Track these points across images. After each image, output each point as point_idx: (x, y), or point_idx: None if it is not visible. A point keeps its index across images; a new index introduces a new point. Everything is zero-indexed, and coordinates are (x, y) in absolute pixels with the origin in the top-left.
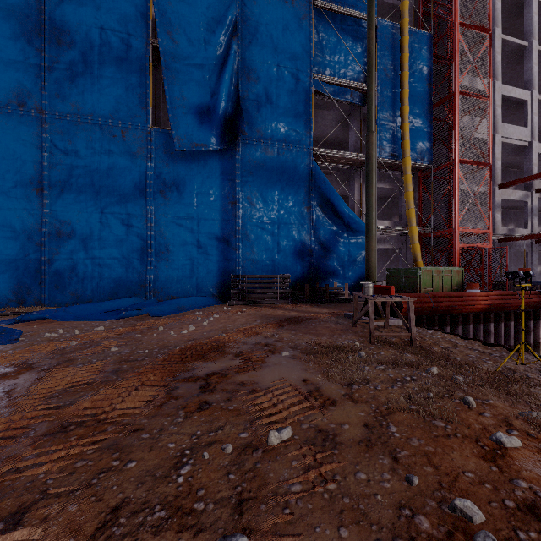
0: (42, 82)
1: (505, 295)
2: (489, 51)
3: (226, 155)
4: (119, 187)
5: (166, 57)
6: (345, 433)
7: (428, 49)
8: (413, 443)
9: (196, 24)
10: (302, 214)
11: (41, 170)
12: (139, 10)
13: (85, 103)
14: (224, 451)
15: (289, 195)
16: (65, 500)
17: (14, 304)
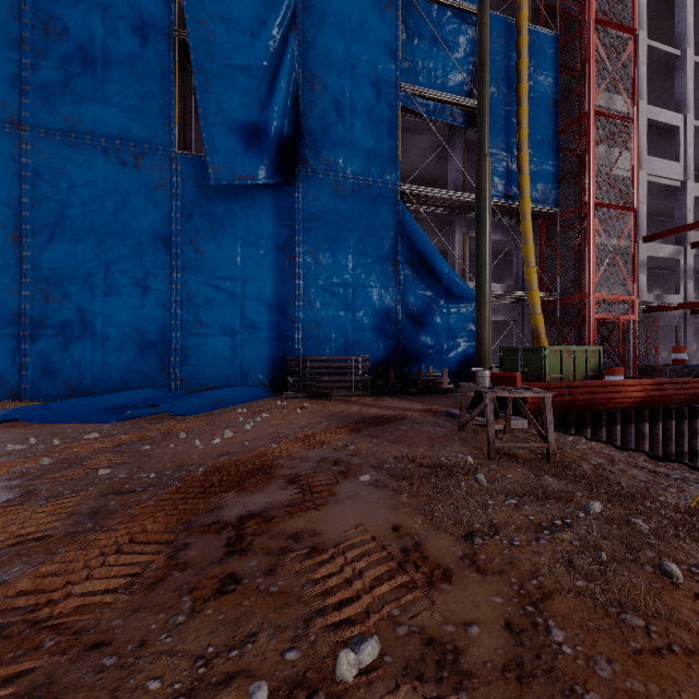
0: (21, 85)
1: (663, 384)
2: (633, 58)
3: (281, 193)
4: (132, 234)
5: (197, 54)
6: (474, 646)
7: (554, 54)
8: (602, 670)
9: (240, 10)
10: (385, 273)
11: (20, 209)
12: None
13: (83, 116)
14: None
15: (368, 248)
16: None
17: None
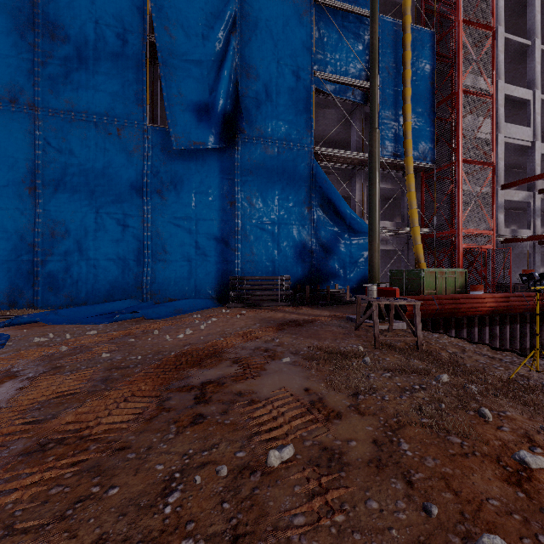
0: (35, 78)
1: (511, 297)
2: (492, 49)
3: (225, 154)
4: (115, 186)
5: (163, 52)
6: (352, 451)
7: (431, 47)
8: (428, 463)
9: (194, 19)
10: (302, 214)
11: (34, 168)
12: (135, 4)
13: (80, 100)
14: (218, 474)
15: (289, 195)
16: (33, 538)
17: (6, 307)
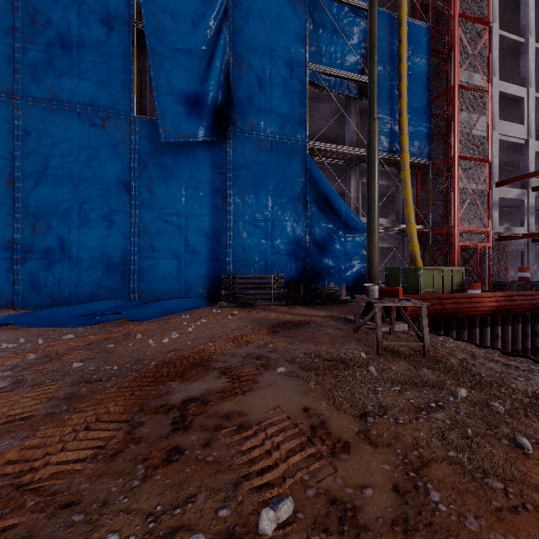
0: (14, 64)
1: (512, 296)
2: (488, 44)
3: (216, 148)
4: (100, 180)
5: (151, 40)
6: (369, 505)
7: (427, 41)
8: (470, 524)
9: (184, 6)
10: (296, 210)
11: (13, 160)
12: None
13: (62, 88)
14: None
15: (283, 191)
16: None
17: None
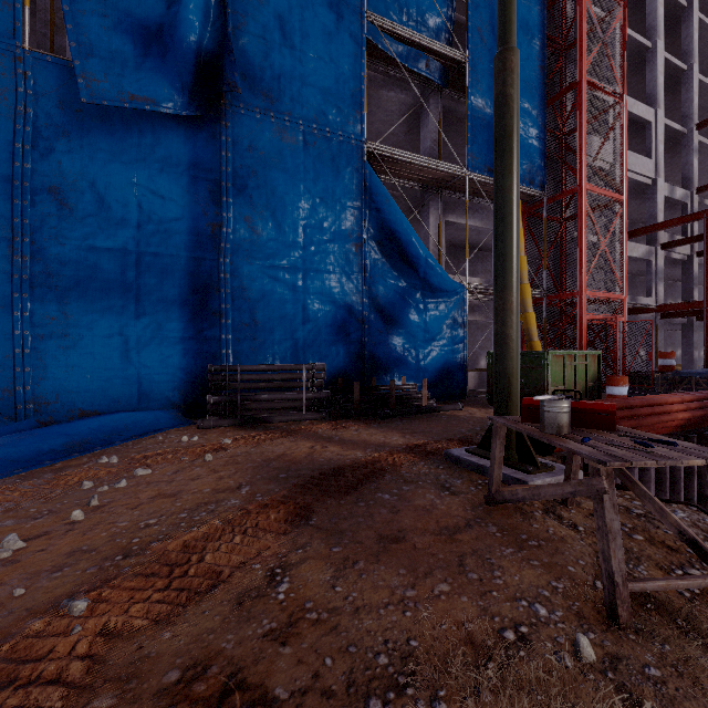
0: None
1: (704, 400)
2: (622, 27)
3: (200, 132)
4: None
5: None
6: None
7: (541, 12)
8: None
9: None
10: (347, 255)
11: None
12: None
13: None
14: None
15: (324, 220)
16: None
17: None
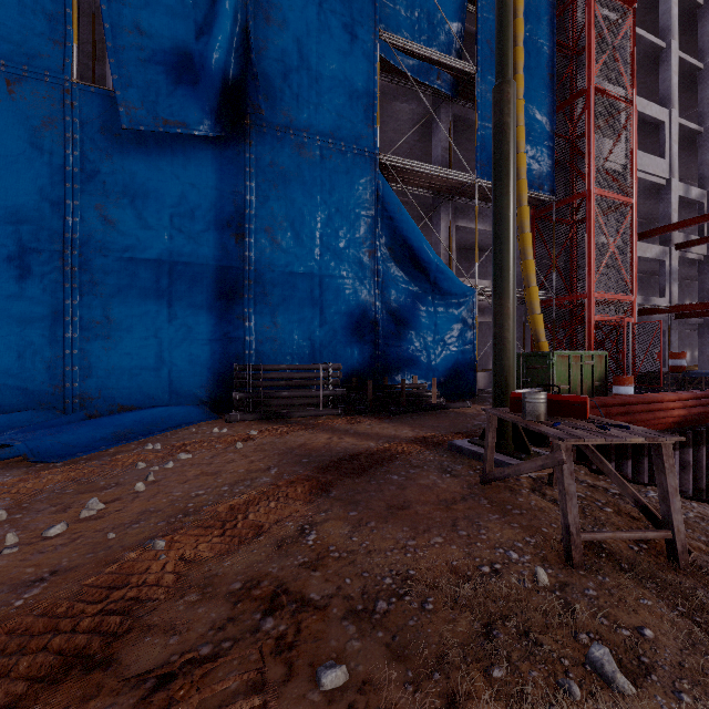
0: None
1: (702, 398)
2: (632, 33)
3: (226, 151)
4: (3, 191)
5: None
6: None
7: (549, 21)
8: None
9: None
10: (360, 261)
11: None
12: None
13: None
14: None
15: (339, 229)
16: None
17: None
